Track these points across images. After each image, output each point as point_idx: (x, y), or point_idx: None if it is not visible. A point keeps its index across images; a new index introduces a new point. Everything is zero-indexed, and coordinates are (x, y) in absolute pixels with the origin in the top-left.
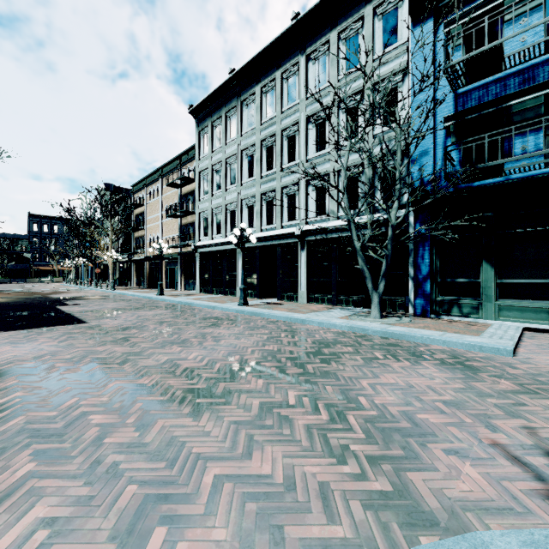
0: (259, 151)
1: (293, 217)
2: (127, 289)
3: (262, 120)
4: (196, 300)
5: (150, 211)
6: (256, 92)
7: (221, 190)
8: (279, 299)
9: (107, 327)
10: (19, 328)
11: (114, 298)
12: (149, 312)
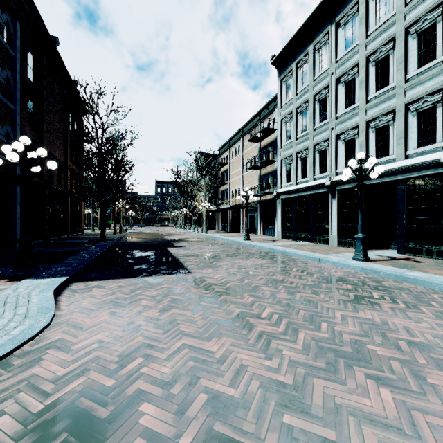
0: (364, 70)
1: (430, 140)
2: (216, 233)
3: (367, 31)
4: (287, 248)
5: (232, 167)
6: (358, 1)
7: (307, 130)
8: (400, 253)
9: (212, 283)
10: (131, 275)
11: (208, 242)
12: (247, 261)
